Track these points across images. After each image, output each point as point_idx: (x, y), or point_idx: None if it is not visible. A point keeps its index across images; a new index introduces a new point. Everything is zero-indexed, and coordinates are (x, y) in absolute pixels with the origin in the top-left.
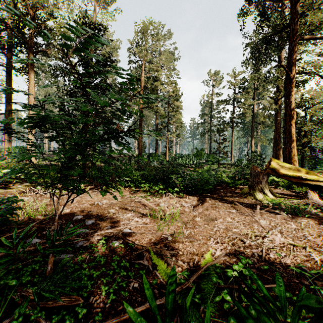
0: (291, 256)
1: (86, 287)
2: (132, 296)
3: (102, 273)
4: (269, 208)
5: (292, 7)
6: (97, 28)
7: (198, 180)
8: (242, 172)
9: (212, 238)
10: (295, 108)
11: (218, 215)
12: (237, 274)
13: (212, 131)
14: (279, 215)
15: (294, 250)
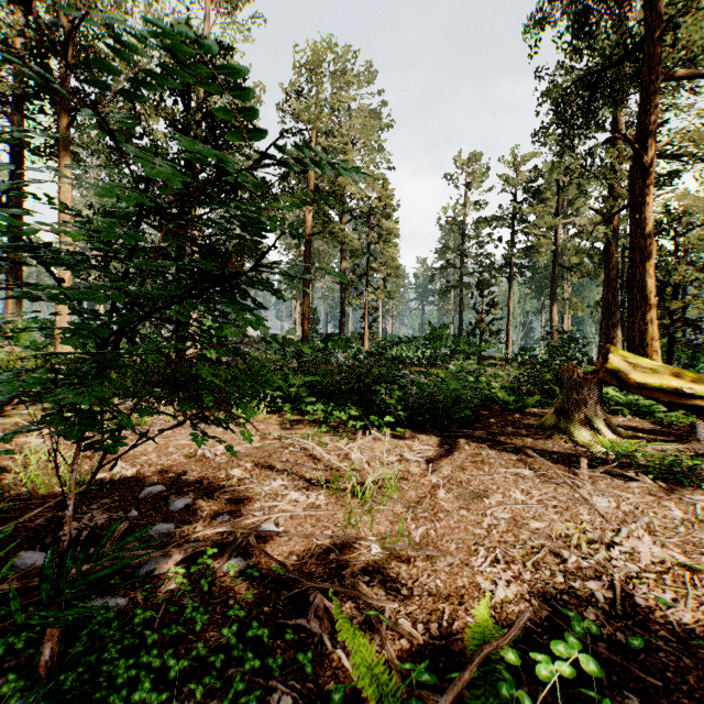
0: (691, 600)
1: None
2: None
3: (197, 660)
4: (611, 465)
5: (648, 6)
6: None
7: (439, 398)
8: (536, 378)
9: (481, 550)
10: (654, 232)
11: (490, 484)
12: (565, 669)
13: (465, 286)
14: (636, 482)
15: (695, 583)
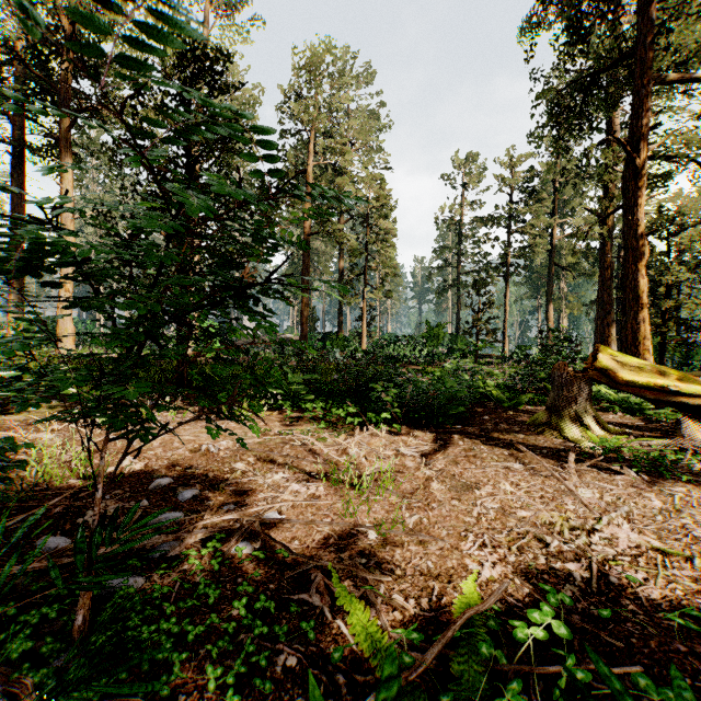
0: (661, 579)
1: (168, 668)
2: (282, 692)
3: (211, 628)
4: (597, 459)
5: (640, 12)
6: (208, 57)
7: (434, 395)
8: (530, 376)
9: (470, 535)
10: (647, 233)
11: (481, 477)
12: (539, 633)
13: (462, 285)
14: (621, 475)
15: (667, 565)
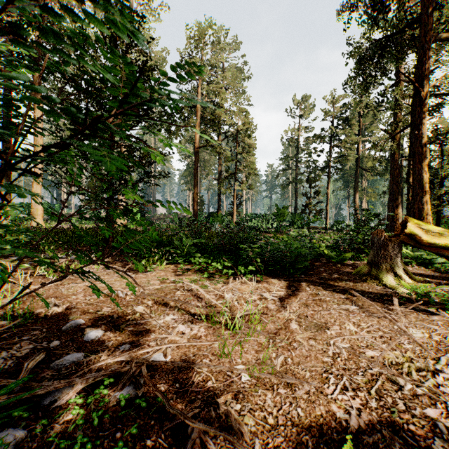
0: None
1: None
2: None
3: None
4: (417, 303)
5: None
6: None
7: (286, 254)
8: (350, 240)
9: (331, 377)
10: (428, 143)
11: (328, 318)
12: None
13: (299, 181)
14: (436, 316)
15: None
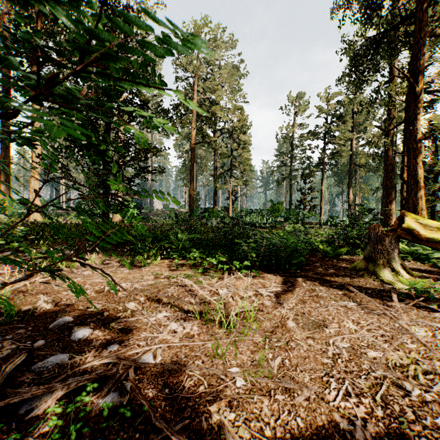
0: None
1: None
2: None
3: None
4: (417, 300)
5: None
6: None
7: (282, 248)
8: (345, 235)
9: (332, 381)
10: (423, 138)
11: (326, 315)
12: None
13: (293, 177)
14: (437, 313)
15: None
